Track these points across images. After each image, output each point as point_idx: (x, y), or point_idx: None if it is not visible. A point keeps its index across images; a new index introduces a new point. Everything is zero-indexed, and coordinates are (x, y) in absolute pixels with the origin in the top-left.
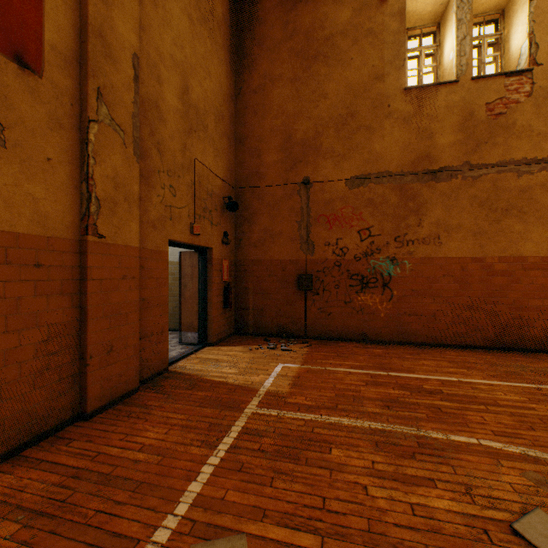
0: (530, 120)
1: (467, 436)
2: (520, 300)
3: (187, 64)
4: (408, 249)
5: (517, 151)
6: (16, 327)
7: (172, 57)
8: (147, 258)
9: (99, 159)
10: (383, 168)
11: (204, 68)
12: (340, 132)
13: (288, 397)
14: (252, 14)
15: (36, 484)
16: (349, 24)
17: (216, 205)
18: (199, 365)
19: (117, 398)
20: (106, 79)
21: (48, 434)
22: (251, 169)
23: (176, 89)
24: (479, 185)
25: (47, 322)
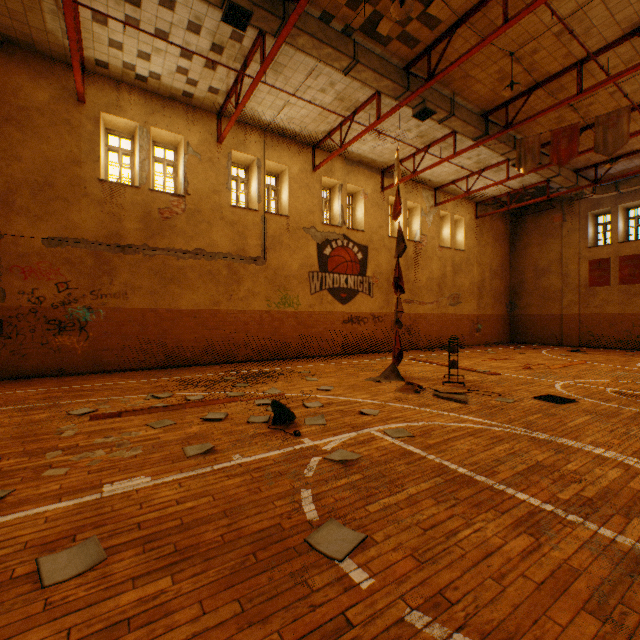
0: (185, 226)
1: (85, 399)
2: (179, 336)
3: None
4: (104, 301)
5: (178, 244)
6: None
7: None
8: None
9: None
10: (81, 235)
11: None
12: (37, 196)
13: None
14: None
15: None
16: (48, 106)
17: None
18: None
19: None
20: None
21: None
22: None
23: None
24: (155, 261)
25: None
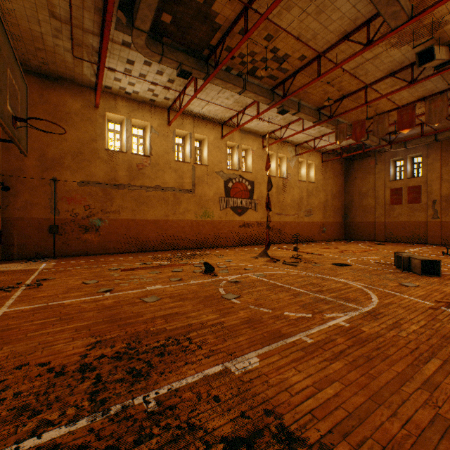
0: (150, 173)
1: (110, 265)
2: (147, 234)
3: None
4: (108, 215)
5: (146, 183)
6: None
7: None
8: None
9: None
10: (96, 180)
11: None
12: (75, 159)
13: (53, 268)
14: None
15: None
16: (80, 111)
17: None
18: None
19: None
20: None
21: None
22: (16, 166)
23: None
24: (134, 193)
25: None
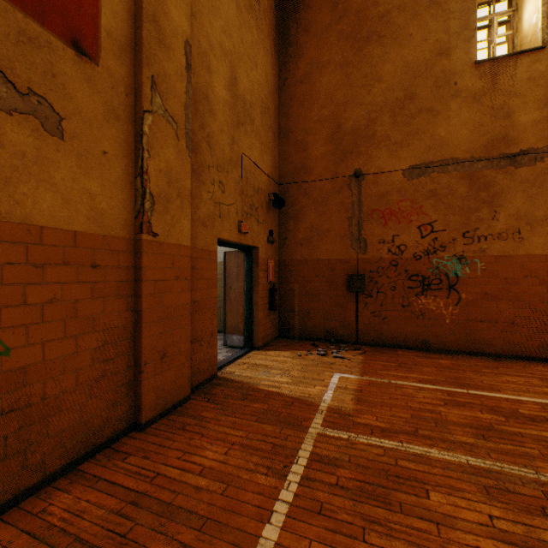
0: None
1: None
2: None
3: (235, 54)
4: (480, 246)
5: None
6: (73, 332)
7: (221, 46)
8: (198, 257)
9: (153, 152)
10: (448, 154)
11: (250, 58)
12: (396, 117)
13: (355, 416)
14: (297, 0)
15: (94, 509)
16: None
17: (261, 202)
18: (248, 371)
19: (170, 407)
20: (160, 67)
21: (104, 446)
22: (296, 163)
23: (225, 80)
24: None
25: (103, 326)
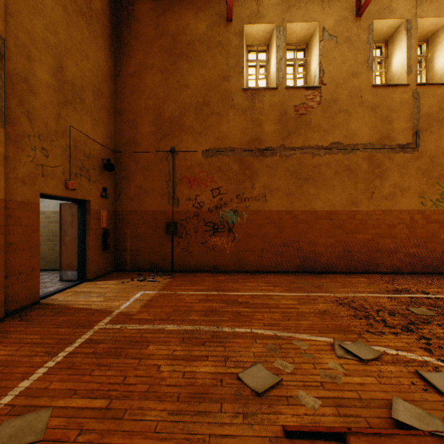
0: (320, 120)
1: (247, 328)
2: (314, 240)
3: (62, 47)
4: (246, 204)
5: (312, 140)
6: None
7: (44, 40)
8: (15, 208)
9: None
10: (228, 144)
11: (81, 52)
12: (198, 115)
13: (135, 315)
14: (129, 13)
15: None
16: (205, 35)
17: (94, 165)
18: (71, 297)
19: None
20: None
21: None
22: (129, 137)
23: (49, 67)
24: (290, 161)
25: None
